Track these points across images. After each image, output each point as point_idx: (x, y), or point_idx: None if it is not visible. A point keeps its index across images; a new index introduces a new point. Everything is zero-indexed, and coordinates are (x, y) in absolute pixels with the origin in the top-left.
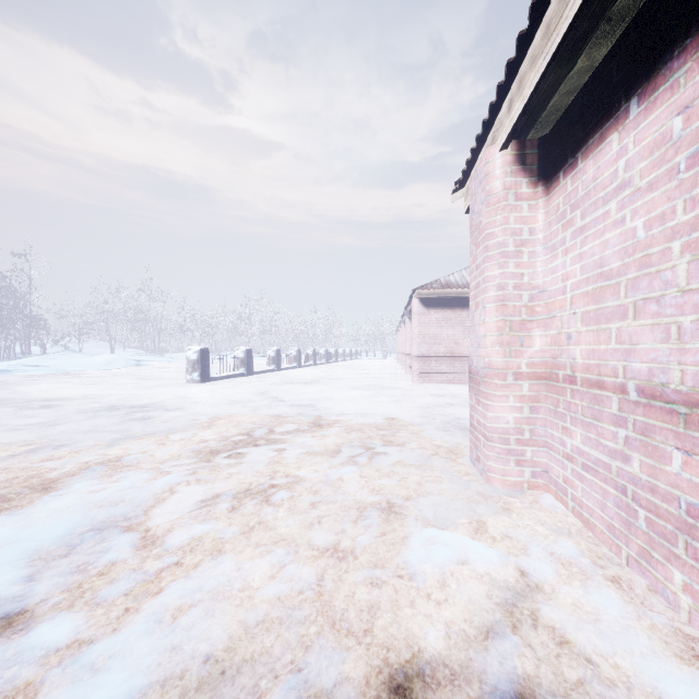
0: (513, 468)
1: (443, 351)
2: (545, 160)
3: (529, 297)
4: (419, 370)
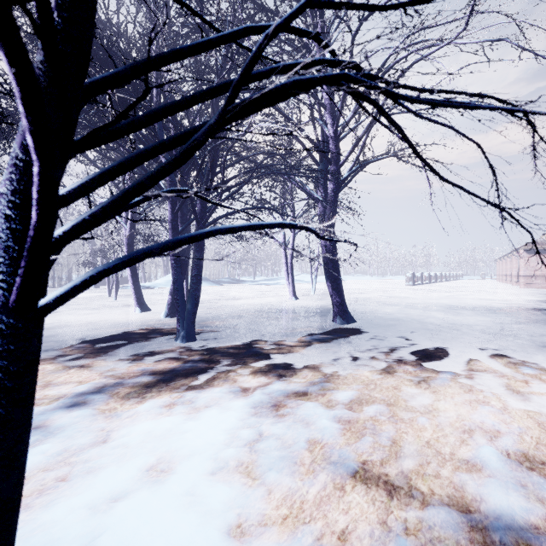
0: None
1: (539, 273)
2: None
3: None
4: (524, 282)
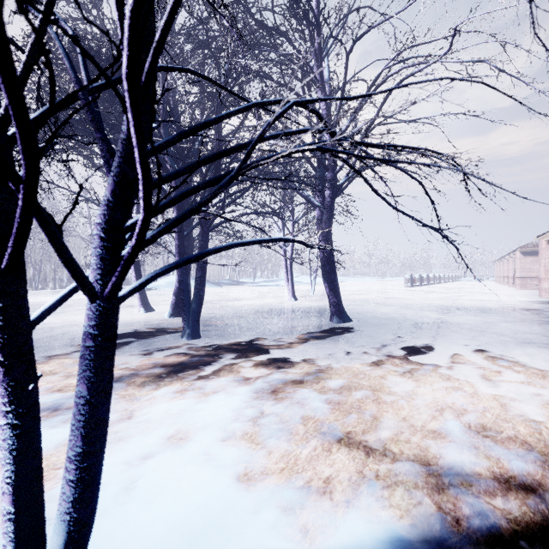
0: (547, 294)
1: (534, 275)
2: None
3: None
4: (520, 284)
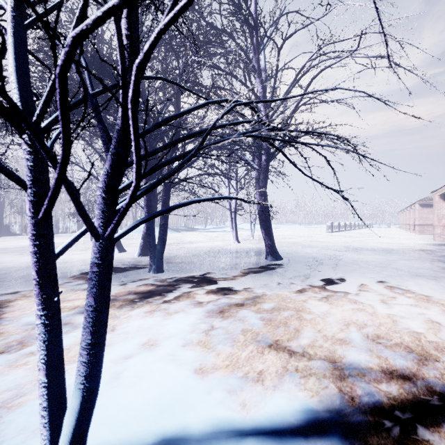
0: (439, 238)
1: (430, 223)
2: (444, 197)
3: (442, 215)
4: (419, 230)
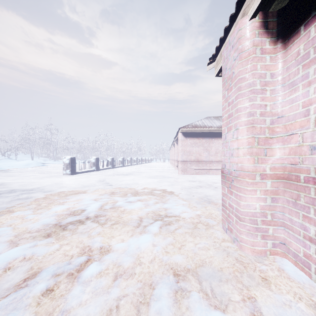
0: (260, 240)
1: (194, 158)
2: (283, 24)
3: (270, 121)
4: (182, 168)
